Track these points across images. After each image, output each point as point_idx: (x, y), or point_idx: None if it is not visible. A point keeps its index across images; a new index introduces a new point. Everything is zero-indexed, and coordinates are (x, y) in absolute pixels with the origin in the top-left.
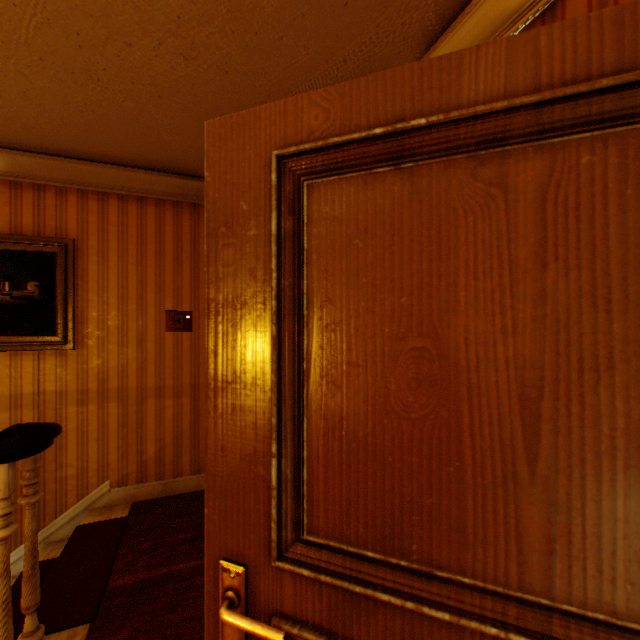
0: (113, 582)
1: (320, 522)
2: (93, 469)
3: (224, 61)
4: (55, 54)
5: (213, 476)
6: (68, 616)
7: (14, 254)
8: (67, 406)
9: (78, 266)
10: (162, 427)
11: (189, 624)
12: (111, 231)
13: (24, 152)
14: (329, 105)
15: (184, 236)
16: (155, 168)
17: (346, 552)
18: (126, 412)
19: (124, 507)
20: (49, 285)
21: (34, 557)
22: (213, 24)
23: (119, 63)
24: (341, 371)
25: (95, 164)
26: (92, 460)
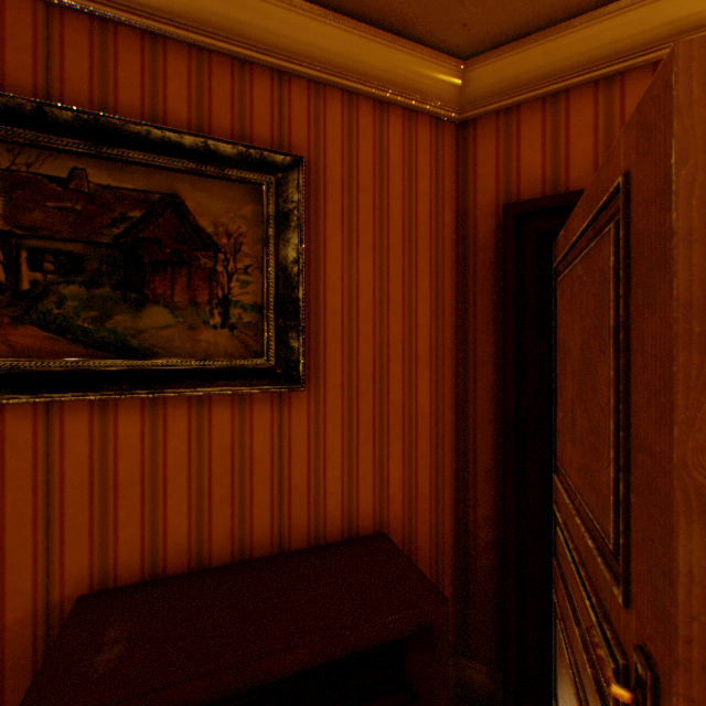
0: None
1: None
2: None
3: None
4: None
5: None
6: None
7: None
8: None
9: None
10: None
11: None
12: None
13: None
14: None
15: None
16: None
17: None
18: None
19: None
20: None
21: None
22: None
23: None
24: None
25: None
26: None
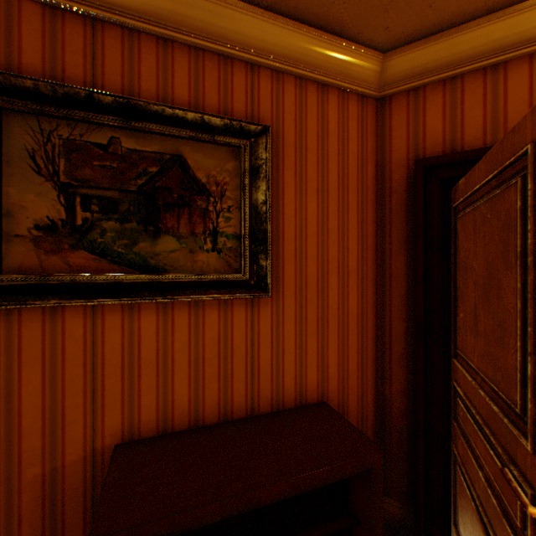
0: None
1: None
2: None
3: None
4: None
5: None
6: None
7: None
8: None
9: None
10: None
11: None
12: None
13: None
14: None
15: None
16: None
17: None
18: None
19: None
20: None
21: None
22: None
23: None
24: None
25: None
26: None
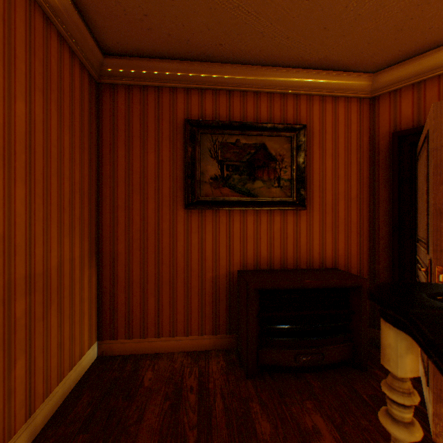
0: None
1: None
2: None
3: None
4: None
5: None
6: None
7: None
8: None
9: None
10: None
11: None
12: None
13: None
14: None
15: None
16: None
17: None
18: None
19: None
20: None
21: None
22: None
23: None
24: None
25: None
26: None
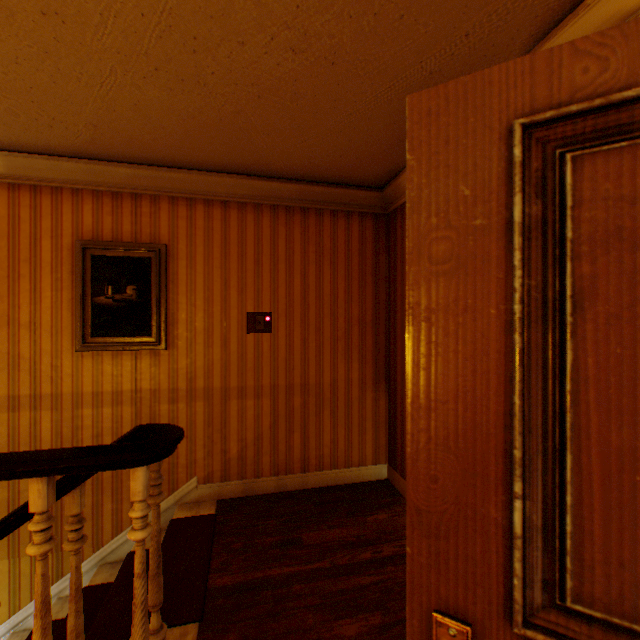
0: (213, 581)
1: (594, 589)
2: (182, 465)
3: (333, 51)
4: (170, 62)
5: (417, 510)
6: (177, 612)
7: (115, 260)
8: (160, 404)
9: (169, 270)
10: (243, 427)
11: (294, 636)
12: (198, 235)
13: (124, 164)
14: (607, 52)
15: (264, 238)
16: (239, 172)
17: (635, 633)
18: (211, 411)
19: (210, 504)
20: (145, 288)
21: (158, 556)
22: (331, 10)
23: (227, 65)
24: (632, 397)
25: (185, 171)
26: (181, 456)
